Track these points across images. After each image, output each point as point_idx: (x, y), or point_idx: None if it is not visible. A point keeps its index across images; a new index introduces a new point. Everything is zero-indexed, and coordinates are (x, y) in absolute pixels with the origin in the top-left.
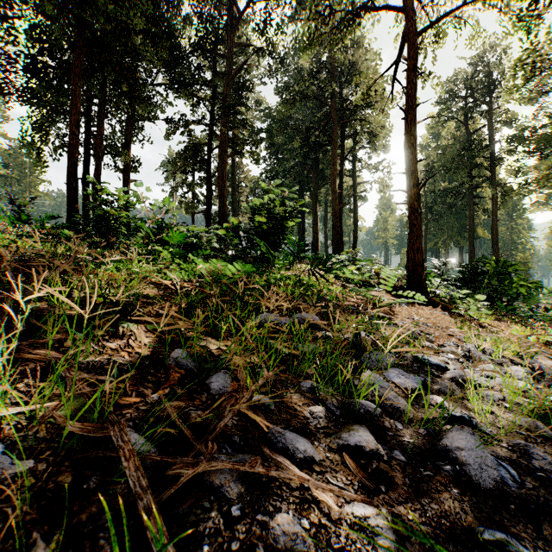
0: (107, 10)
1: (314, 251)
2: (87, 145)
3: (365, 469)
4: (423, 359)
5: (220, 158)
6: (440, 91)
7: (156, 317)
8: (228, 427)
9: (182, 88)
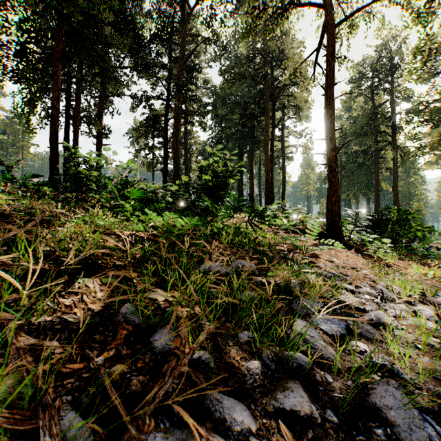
0: (82, 6)
1: (250, 201)
2: (67, 116)
3: (300, 438)
4: (345, 301)
5: (175, 126)
6: (353, 73)
7: (112, 270)
8: (167, 393)
9: (144, 70)
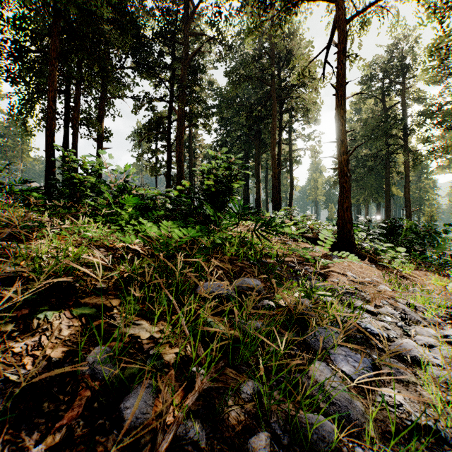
0: (79, 2)
1: (257, 206)
2: (67, 118)
3: None
4: (365, 328)
5: (178, 129)
6: (365, 72)
7: (89, 296)
8: None
9: (146, 70)
